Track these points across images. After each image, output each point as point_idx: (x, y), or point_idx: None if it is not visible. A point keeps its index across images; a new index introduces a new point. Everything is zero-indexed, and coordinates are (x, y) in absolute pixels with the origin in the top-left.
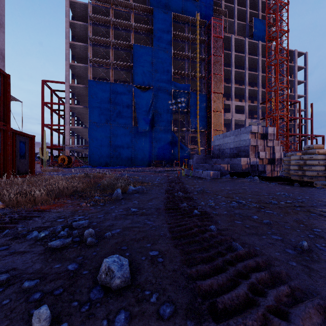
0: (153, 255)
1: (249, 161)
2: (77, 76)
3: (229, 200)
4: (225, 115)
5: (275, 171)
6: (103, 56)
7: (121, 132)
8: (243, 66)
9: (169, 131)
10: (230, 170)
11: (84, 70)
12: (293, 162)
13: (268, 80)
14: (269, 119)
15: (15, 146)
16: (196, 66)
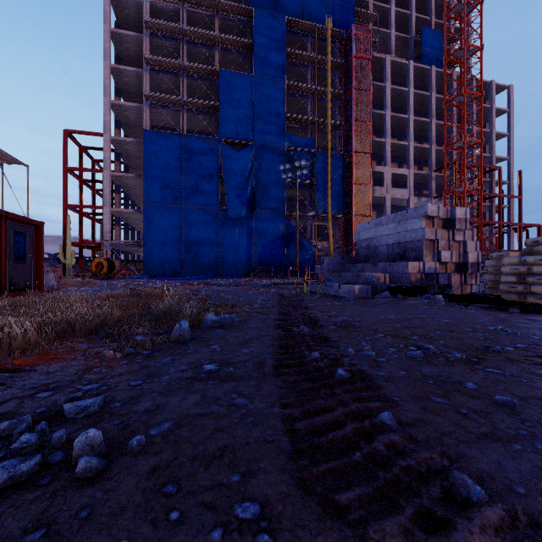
0: (244, 520)
1: (422, 268)
2: (124, 123)
3: (402, 344)
4: (375, 190)
5: (468, 286)
6: (169, 90)
7: (200, 218)
8: (404, 109)
9: (281, 216)
10: (389, 284)
11: (137, 113)
12: (506, 268)
13: (447, 132)
14: (448, 198)
15: (5, 240)
16: (326, 108)
